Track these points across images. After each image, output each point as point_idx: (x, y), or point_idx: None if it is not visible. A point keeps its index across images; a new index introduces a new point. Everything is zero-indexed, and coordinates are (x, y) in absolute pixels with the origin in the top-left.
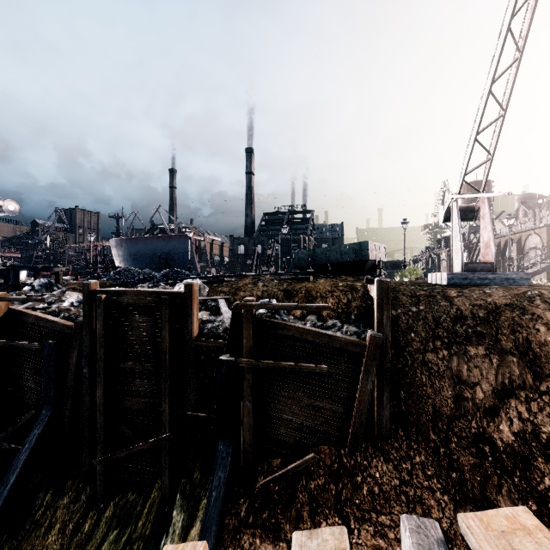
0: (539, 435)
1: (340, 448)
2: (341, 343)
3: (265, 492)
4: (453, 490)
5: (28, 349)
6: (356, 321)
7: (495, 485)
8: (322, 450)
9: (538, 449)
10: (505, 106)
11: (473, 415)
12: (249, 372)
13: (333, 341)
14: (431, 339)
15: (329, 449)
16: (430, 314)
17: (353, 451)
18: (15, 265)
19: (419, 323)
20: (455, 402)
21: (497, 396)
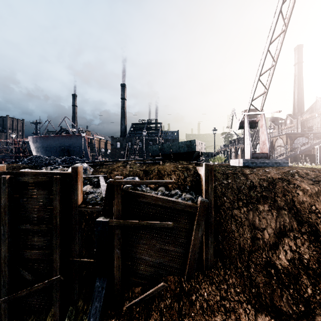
0: (302, 260)
1: (181, 276)
2: (181, 206)
3: (129, 313)
4: (253, 300)
5: None
6: (190, 190)
7: (279, 295)
8: (169, 279)
9: (302, 269)
10: (276, 59)
11: (263, 249)
12: (118, 229)
13: (176, 205)
14: (236, 201)
15: (173, 277)
16: (235, 185)
17: (189, 278)
18: None
19: (229, 191)
20: (252, 241)
21: (276, 236)
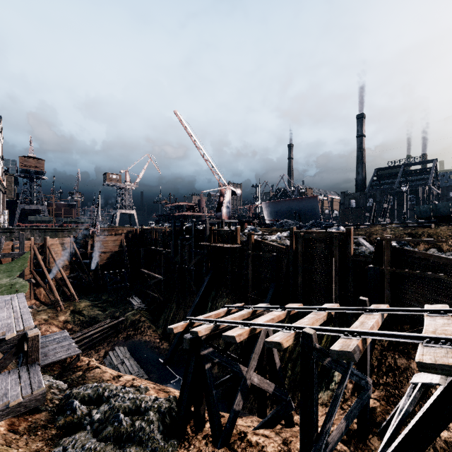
0: None
1: None
2: None
3: None
4: None
5: (262, 257)
6: None
7: None
8: None
9: None
10: None
11: None
12: (388, 275)
13: (449, 262)
14: None
15: None
16: None
17: None
18: (241, 220)
19: None
20: None
21: None
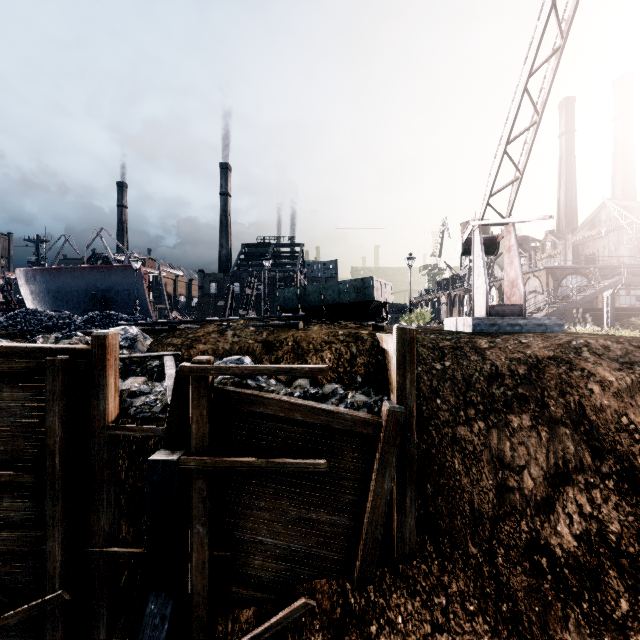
0: (607, 536)
1: (345, 579)
2: (346, 422)
3: None
4: (505, 631)
5: None
6: (363, 385)
7: (559, 617)
8: (318, 586)
9: (608, 556)
10: (541, 109)
11: (523, 512)
12: (202, 477)
13: (333, 420)
14: (463, 407)
15: (328, 582)
16: (458, 372)
17: (364, 583)
18: None
19: (446, 385)
20: (497, 495)
21: (550, 484)
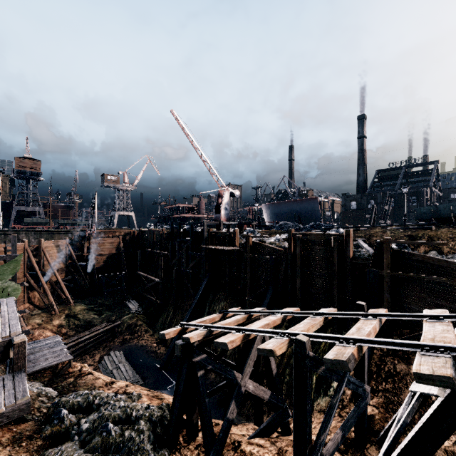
0: None
1: None
2: None
3: None
4: None
5: (260, 260)
6: None
7: None
8: None
9: None
10: None
11: None
12: (387, 278)
13: (450, 265)
14: None
15: None
16: None
17: None
18: (239, 222)
19: None
20: None
21: None
